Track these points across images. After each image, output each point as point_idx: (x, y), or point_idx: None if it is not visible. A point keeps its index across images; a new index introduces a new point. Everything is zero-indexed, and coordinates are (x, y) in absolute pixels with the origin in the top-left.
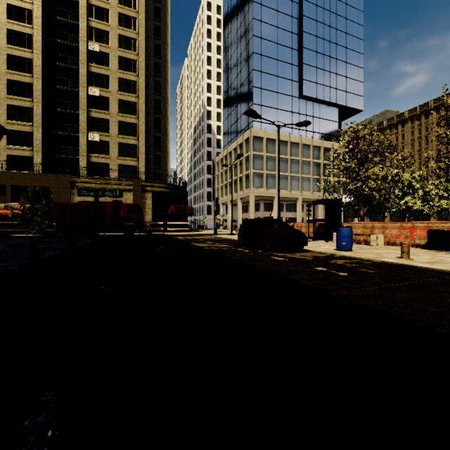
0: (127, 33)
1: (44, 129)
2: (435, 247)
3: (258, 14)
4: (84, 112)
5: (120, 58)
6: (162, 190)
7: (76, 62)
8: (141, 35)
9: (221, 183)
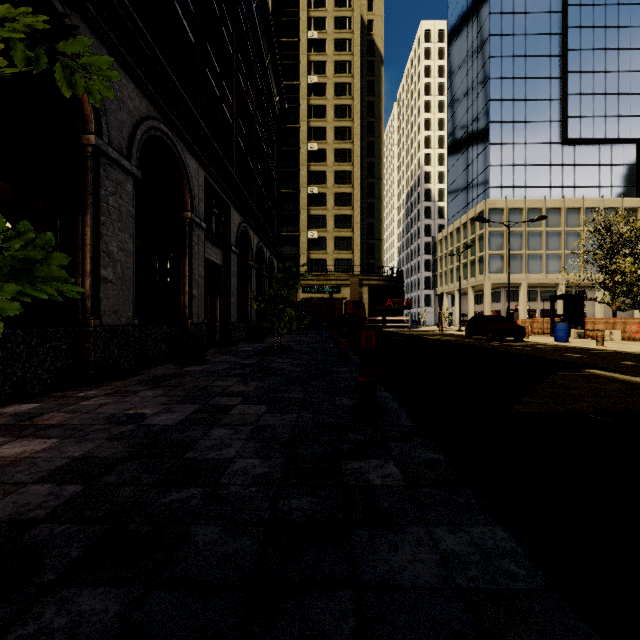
0: (342, 123)
1: None
2: None
3: (496, 49)
4: (305, 211)
5: (336, 151)
6: (379, 283)
7: (297, 164)
8: (356, 121)
9: (445, 268)
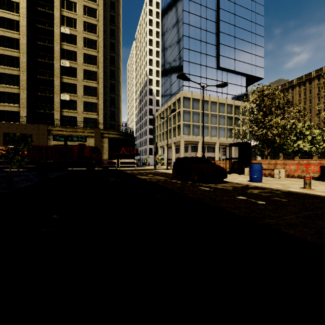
0: (90, 20)
1: (28, 91)
2: None
3: (187, 7)
4: (58, 78)
5: (85, 39)
6: (116, 136)
7: (52, 42)
8: (100, 22)
9: (160, 132)
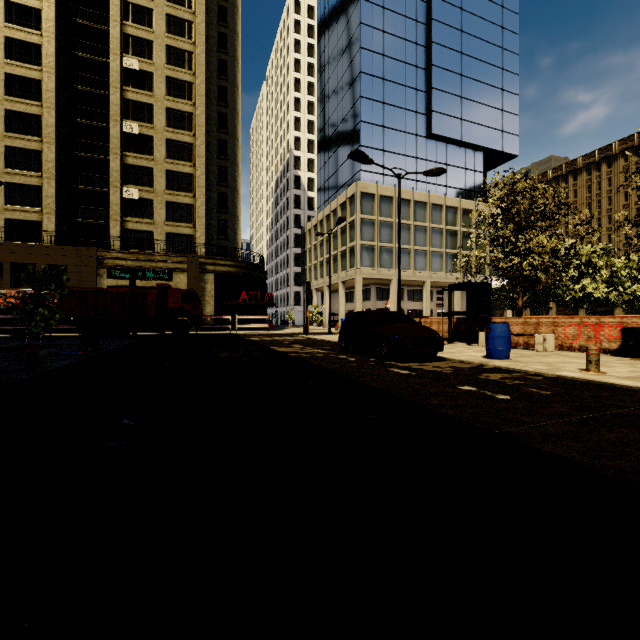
0: (179, 43)
1: (59, 182)
2: (633, 353)
3: (367, 17)
4: (117, 157)
5: (169, 80)
6: (230, 269)
7: (106, 86)
8: (199, 46)
9: (315, 261)
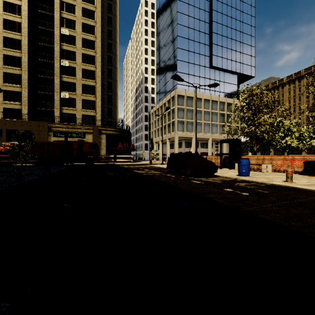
0: (88, 22)
1: (29, 90)
2: (309, 173)
3: (181, 8)
4: (58, 77)
5: (83, 39)
6: (113, 132)
7: (52, 42)
8: (98, 23)
9: (155, 128)
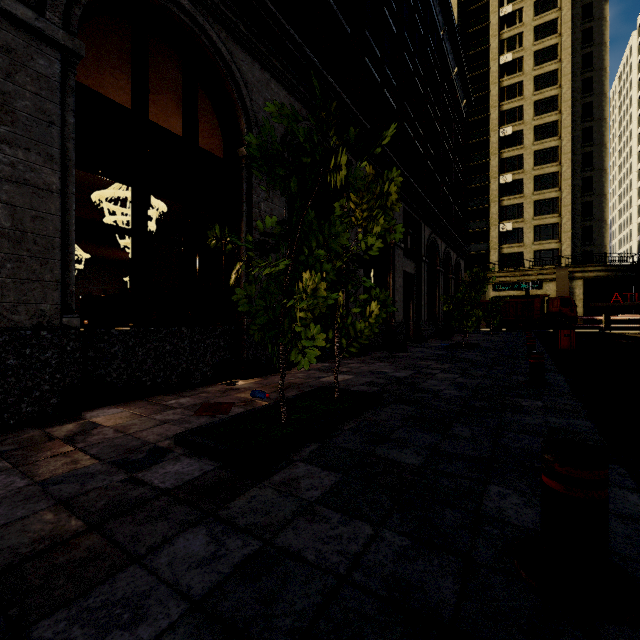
0: (545, 94)
1: None
2: None
3: None
4: (496, 203)
5: (536, 128)
6: (599, 274)
7: (486, 155)
8: (565, 86)
9: None
